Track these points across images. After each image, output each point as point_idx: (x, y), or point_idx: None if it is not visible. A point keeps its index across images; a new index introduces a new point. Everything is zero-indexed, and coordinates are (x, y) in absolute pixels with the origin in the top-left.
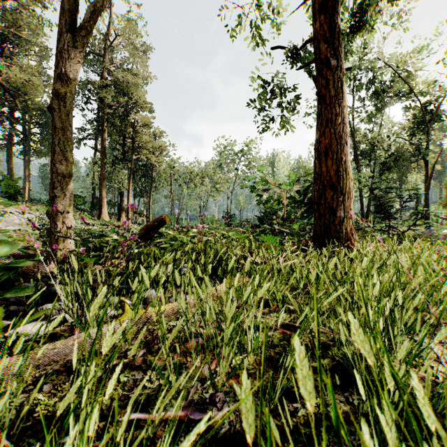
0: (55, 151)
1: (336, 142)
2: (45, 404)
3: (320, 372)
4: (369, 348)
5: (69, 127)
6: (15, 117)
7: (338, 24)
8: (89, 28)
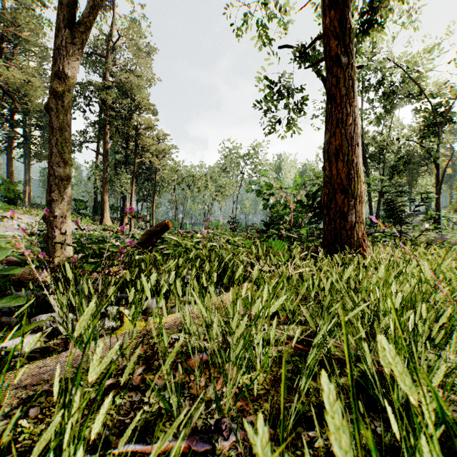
0: (52, 153)
1: (348, 143)
2: (30, 432)
3: (357, 421)
4: (410, 382)
5: (67, 127)
6: (15, 120)
7: (349, 20)
8: (88, 23)
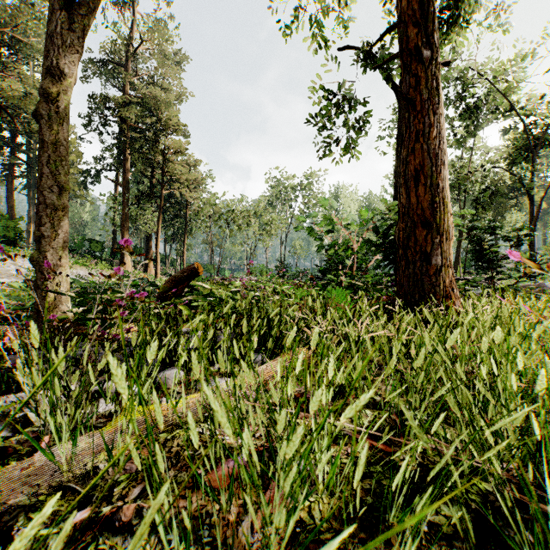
0: (42, 174)
1: (431, 162)
2: None
3: None
4: None
5: (63, 141)
6: (16, 143)
7: (432, 2)
8: (90, 4)
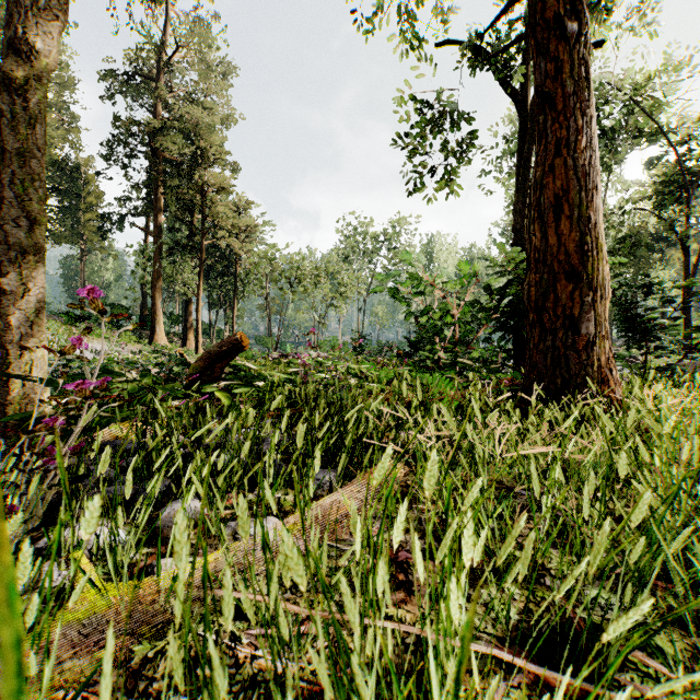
0: (4, 199)
1: (579, 184)
2: None
3: None
4: None
5: (36, 151)
6: None
7: None
8: None
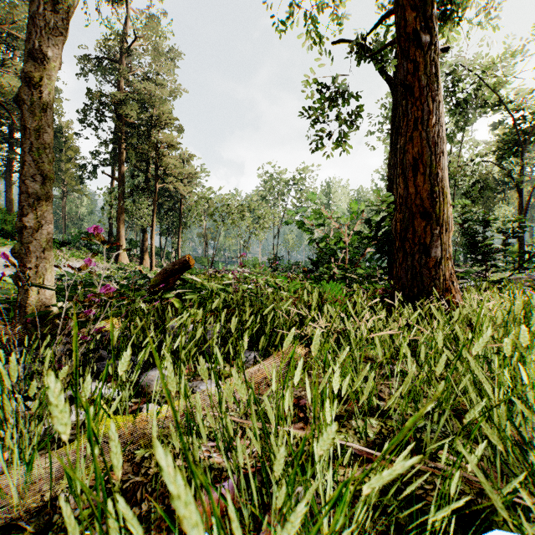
0: (25, 162)
1: (430, 150)
2: None
3: None
4: None
5: (47, 128)
6: (14, 138)
7: None
8: None
